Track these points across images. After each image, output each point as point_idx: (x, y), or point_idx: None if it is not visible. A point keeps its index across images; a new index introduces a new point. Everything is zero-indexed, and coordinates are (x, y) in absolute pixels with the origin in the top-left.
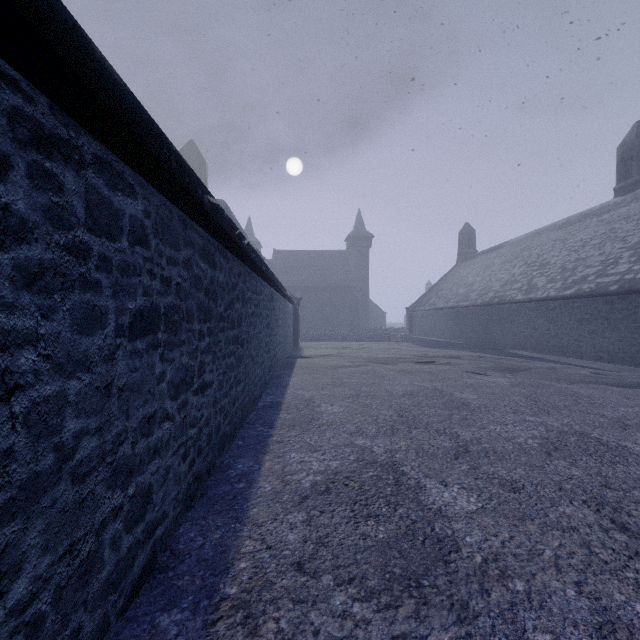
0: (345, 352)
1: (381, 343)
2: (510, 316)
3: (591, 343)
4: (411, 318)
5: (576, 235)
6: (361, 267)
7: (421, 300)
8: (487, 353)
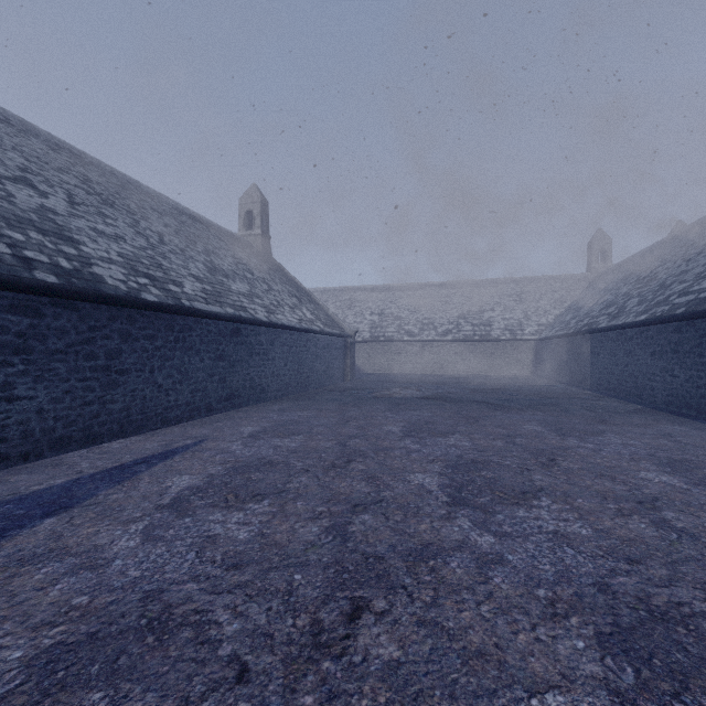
0: None
1: None
2: None
3: None
4: None
5: None
6: None
7: None
8: None
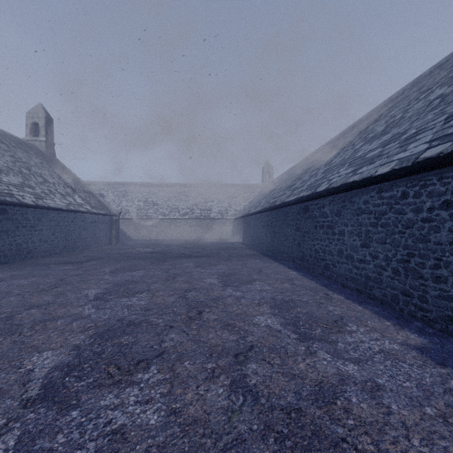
0: None
1: None
2: None
3: None
4: None
5: None
6: None
7: None
8: None
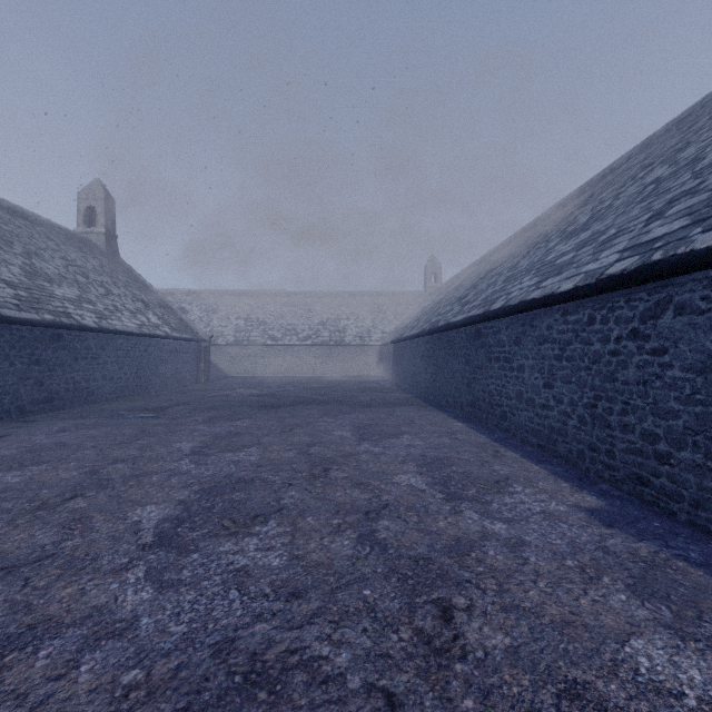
0: None
1: None
2: None
3: None
4: None
5: None
6: None
7: None
8: None
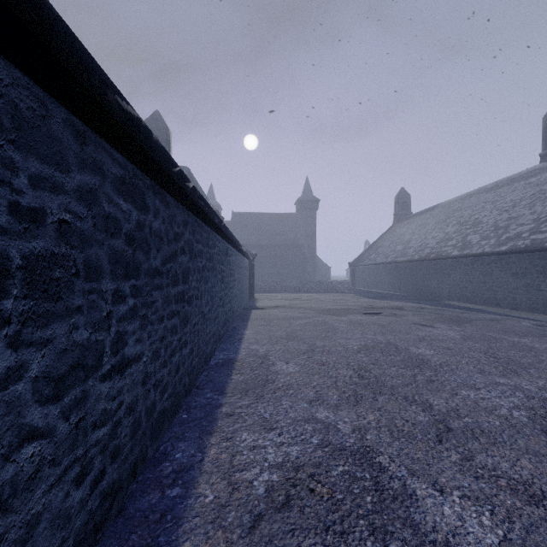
0: (296, 303)
1: (328, 294)
2: (446, 270)
3: (526, 295)
4: (353, 272)
5: (505, 197)
6: (309, 227)
7: (362, 256)
8: (427, 304)
